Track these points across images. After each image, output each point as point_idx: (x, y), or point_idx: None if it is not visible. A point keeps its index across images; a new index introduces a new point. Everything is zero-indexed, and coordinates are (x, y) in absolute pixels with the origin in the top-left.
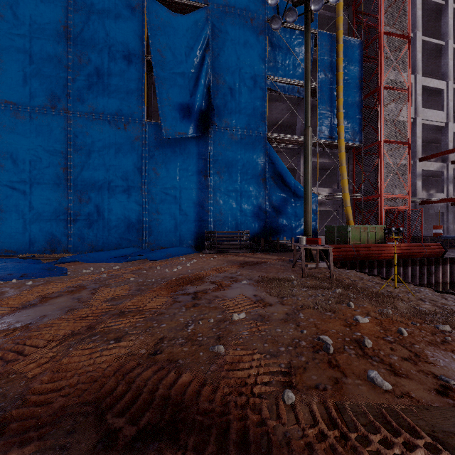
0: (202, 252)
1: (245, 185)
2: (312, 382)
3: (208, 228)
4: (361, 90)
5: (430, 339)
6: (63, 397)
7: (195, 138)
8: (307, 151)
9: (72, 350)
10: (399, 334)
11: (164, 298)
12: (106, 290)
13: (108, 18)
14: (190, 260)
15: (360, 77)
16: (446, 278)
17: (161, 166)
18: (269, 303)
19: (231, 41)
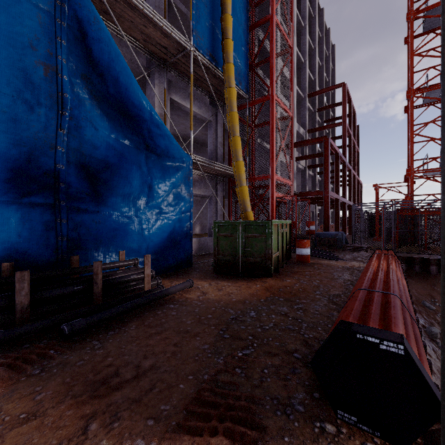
0: None
1: None
2: None
3: None
4: (247, 11)
5: None
6: None
7: None
8: None
9: None
10: None
11: None
12: None
13: None
14: None
15: None
16: None
17: None
18: None
19: None
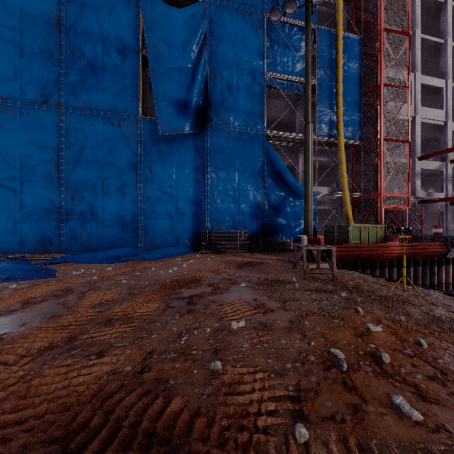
0: (199, 252)
1: (243, 184)
2: (327, 410)
3: (205, 227)
4: (361, 88)
5: (453, 352)
6: (25, 433)
7: (191, 136)
8: (308, 147)
9: (47, 367)
10: (417, 346)
11: (157, 303)
12: (94, 294)
13: (102, 10)
14: (186, 261)
15: (360, 75)
16: (448, 278)
17: (157, 164)
18: (271, 308)
19: (229, 36)
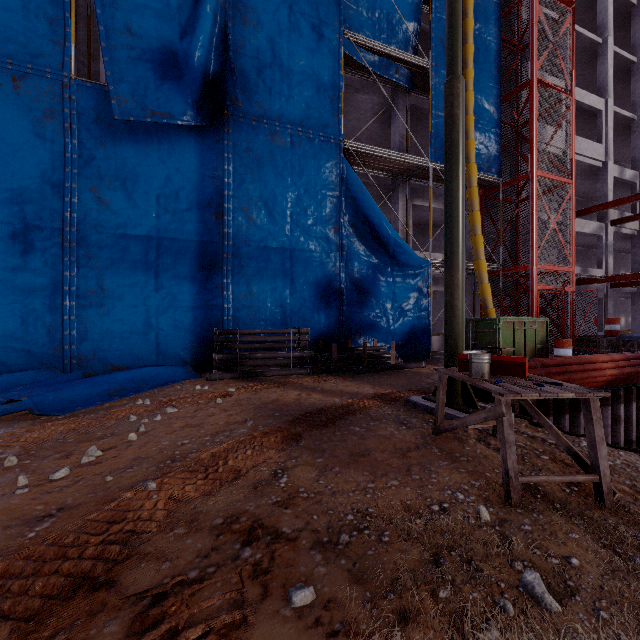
0: (206, 376)
1: (300, 238)
2: None
3: (223, 323)
4: (499, 85)
5: None
6: None
7: (193, 132)
8: (455, 134)
9: None
10: None
11: None
12: None
13: None
14: (158, 409)
15: (498, 63)
16: None
17: (113, 185)
18: None
19: None
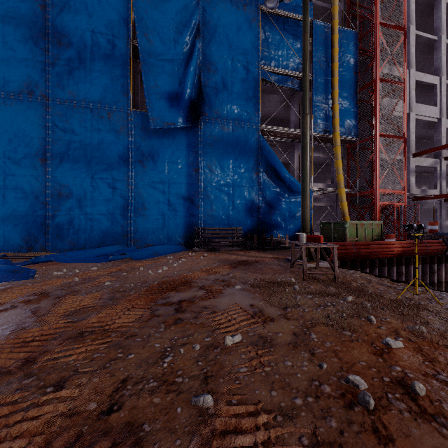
0: (192, 249)
1: (237, 180)
2: None
3: (198, 224)
4: (356, 83)
5: None
6: None
7: (184, 130)
8: (305, 140)
9: None
10: None
11: (140, 310)
12: (71, 299)
13: None
14: (178, 259)
15: (355, 69)
16: None
17: (148, 158)
18: (270, 316)
19: (222, 28)
